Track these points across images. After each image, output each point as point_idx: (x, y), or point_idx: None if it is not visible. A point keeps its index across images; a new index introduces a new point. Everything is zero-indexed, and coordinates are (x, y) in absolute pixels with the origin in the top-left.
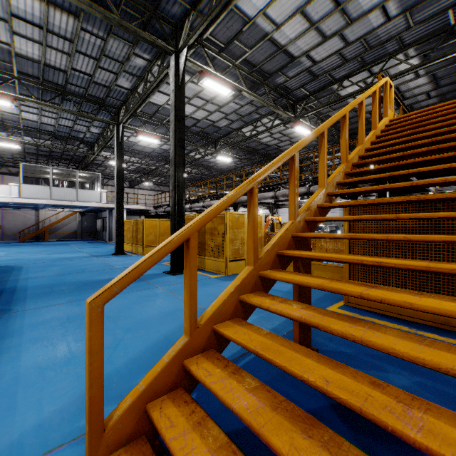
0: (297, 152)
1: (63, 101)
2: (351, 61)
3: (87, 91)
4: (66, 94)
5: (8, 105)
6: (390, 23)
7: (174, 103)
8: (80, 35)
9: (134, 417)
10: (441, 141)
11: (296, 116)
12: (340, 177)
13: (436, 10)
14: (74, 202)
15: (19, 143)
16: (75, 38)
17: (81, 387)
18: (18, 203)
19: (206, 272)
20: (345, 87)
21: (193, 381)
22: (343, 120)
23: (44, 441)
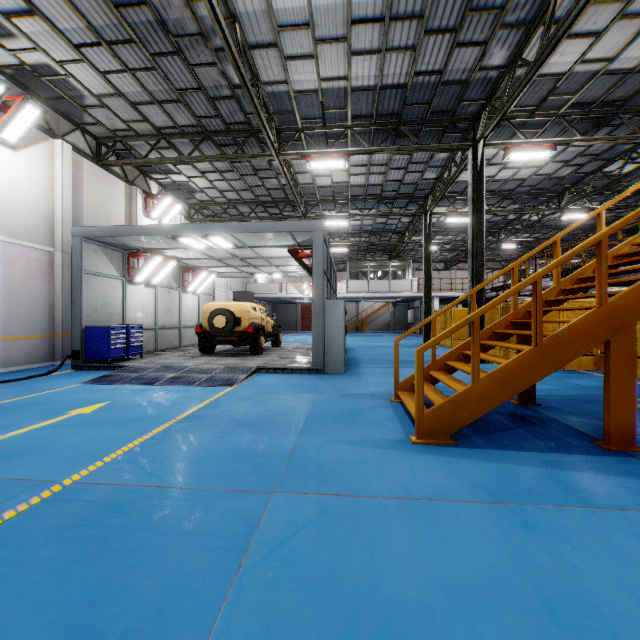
0: (516, 265)
1: (379, 205)
2: None
3: (398, 192)
4: (382, 200)
5: (344, 223)
6: None
7: (471, 196)
8: (392, 159)
9: (408, 384)
10: None
11: None
12: (585, 272)
13: None
14: (387, 293)
15: (347, 246)
16: (388, 162)
17: (392, 388)
18: (345, 297)
19: None
20: None
21: (433, 382)
22: (597, 218)
23: (381, 393)
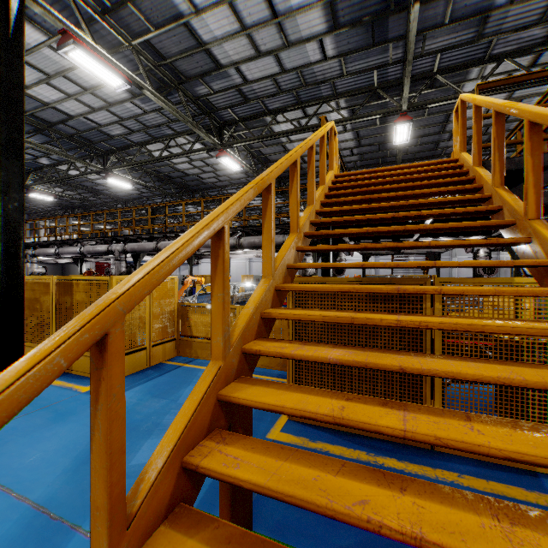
0: (228, 221)
1: None
2: (286, 93)
3: None
4: None
5: None
6: (326, 62)
7: None
8: None
9: None
10: (403, 218)
11: (222, 144)
12: (291, 256)
13: (365, 65)
14: None
15: None
16: None
17: None
18: None
19: (73, 379)
20: (279, 122)
21: None
22: (293, 167)
23: None
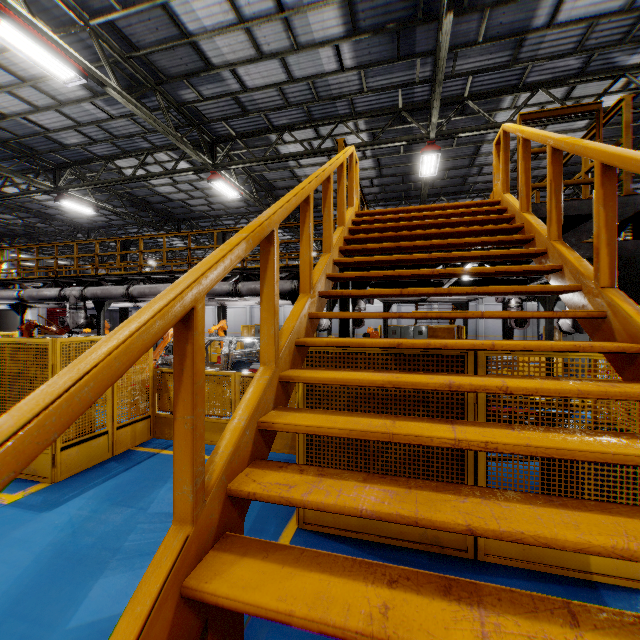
0: (202, 297)
1: None
2: (295, 108)
3: None
4: None
5: None
6: (344, 74)
7: None
8: None
9: None
10: (444, 275)
11: (215, 164)
12: (301, 328)
13: (389, 82)
14: None
15: None
16: None
17: None
18: None
19: None
20: (286, 142)
21: None
22: (304, 204)
23: None
